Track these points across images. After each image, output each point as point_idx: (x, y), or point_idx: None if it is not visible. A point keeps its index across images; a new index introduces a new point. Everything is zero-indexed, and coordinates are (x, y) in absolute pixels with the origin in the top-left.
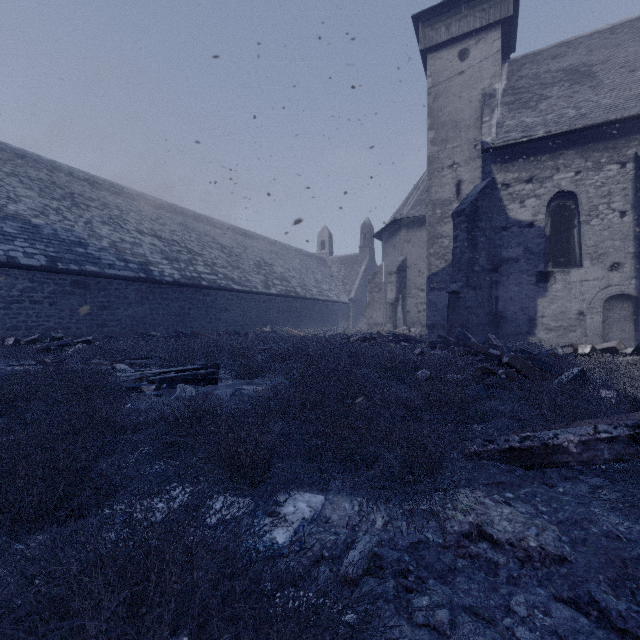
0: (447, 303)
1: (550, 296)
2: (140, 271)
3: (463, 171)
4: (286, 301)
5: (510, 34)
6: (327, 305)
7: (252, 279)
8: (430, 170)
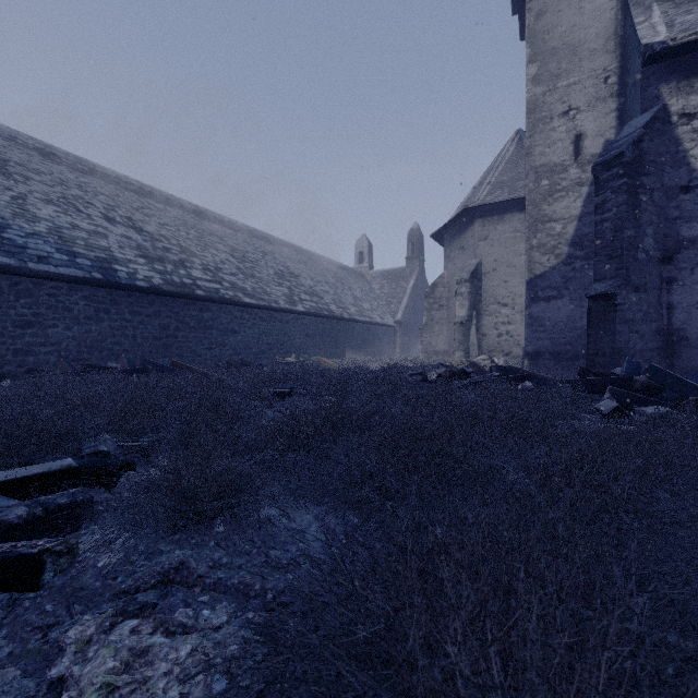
0: (560, 319)
1: None
2: (95, 270)
3: (585, 119)
4: (317, 322)
5: None
6: (369, 328)
7: (271, 291)
8: (531, 122)
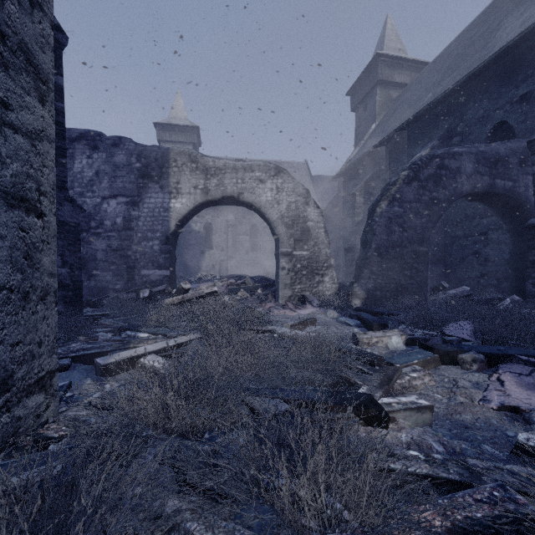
0: None
1: (205, 259)
2: None
3: None
4: None
5: (196, 147)
6: None
7: None
8: None
